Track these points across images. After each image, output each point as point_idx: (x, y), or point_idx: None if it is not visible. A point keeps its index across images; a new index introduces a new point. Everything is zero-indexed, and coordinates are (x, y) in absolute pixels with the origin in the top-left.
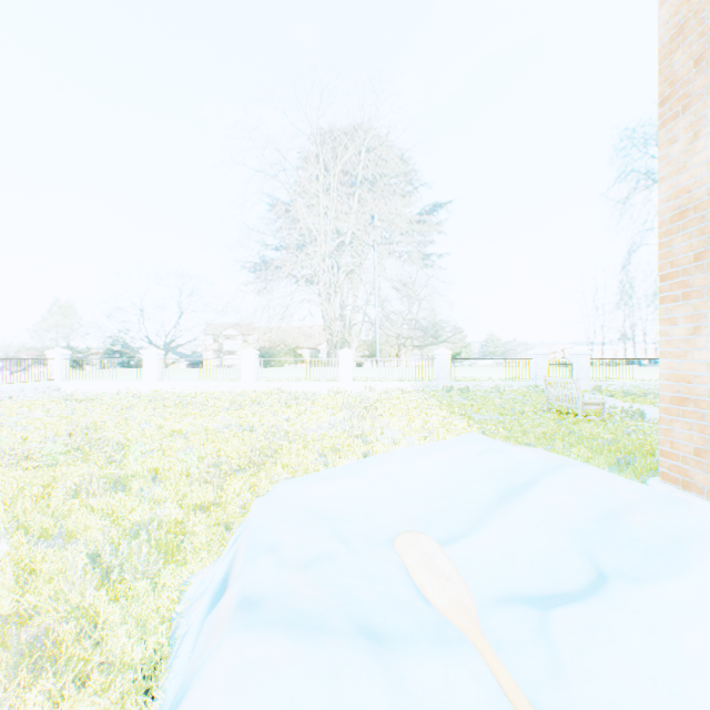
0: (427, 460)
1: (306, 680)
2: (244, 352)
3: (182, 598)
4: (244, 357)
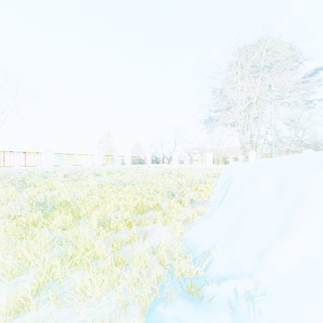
0: (271, 159)
1: (241, 163)
2: (207, 153)
3: (211, 186)
4: (207, 155)
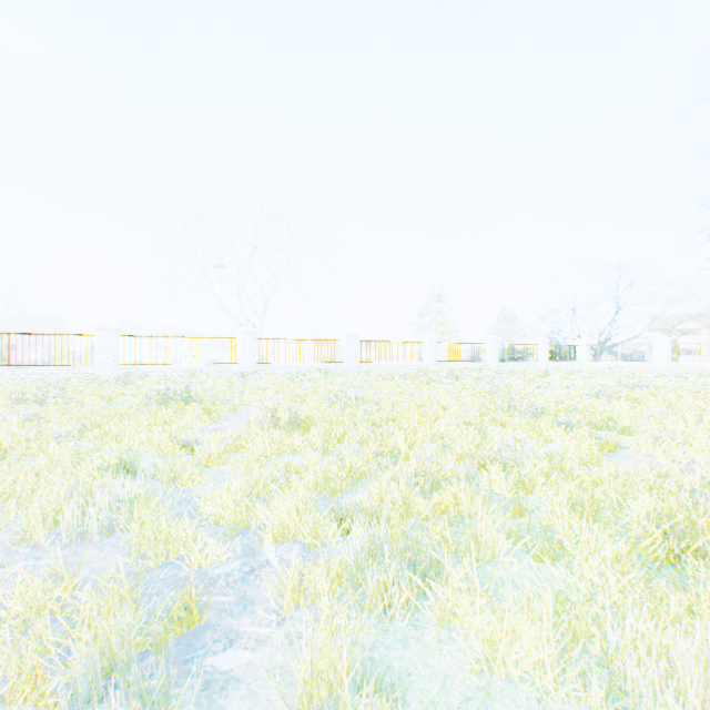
0: None
1: None
2: None
3: None
4: None
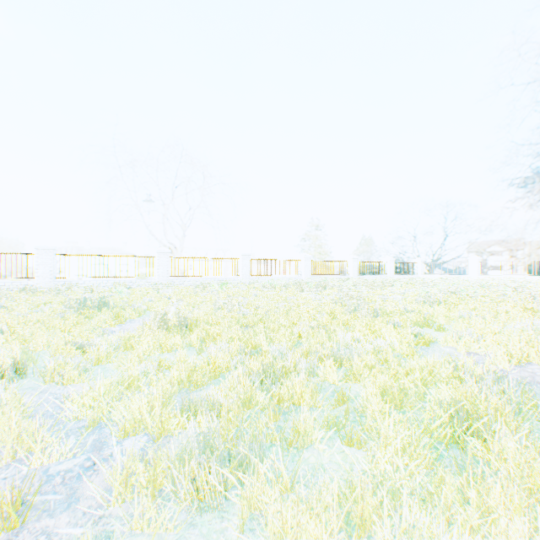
0: None
1: None
2: None
3: None
4: None
